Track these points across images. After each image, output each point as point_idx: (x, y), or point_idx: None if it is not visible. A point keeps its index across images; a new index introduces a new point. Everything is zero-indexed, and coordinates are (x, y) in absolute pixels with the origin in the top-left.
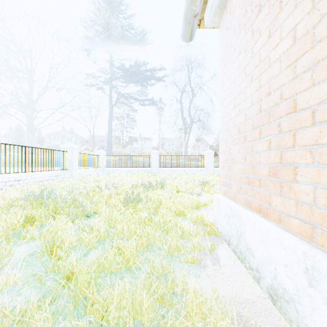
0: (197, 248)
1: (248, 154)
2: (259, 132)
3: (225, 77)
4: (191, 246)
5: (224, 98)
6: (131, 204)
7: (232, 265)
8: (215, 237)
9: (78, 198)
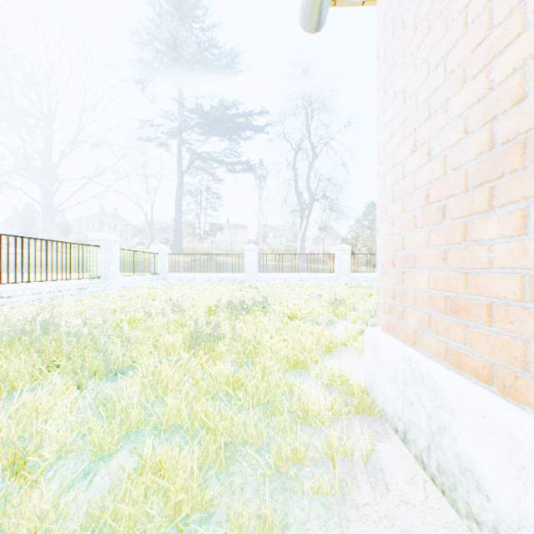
0: (339, 452)
1: (450, 246)
2: (487, 195)
3: (390, 93)
4: (325, 449)
5: (388, 136)
6: (204, 344)
7: (424, 504)
8: (372, 421)
9: (99, 335)
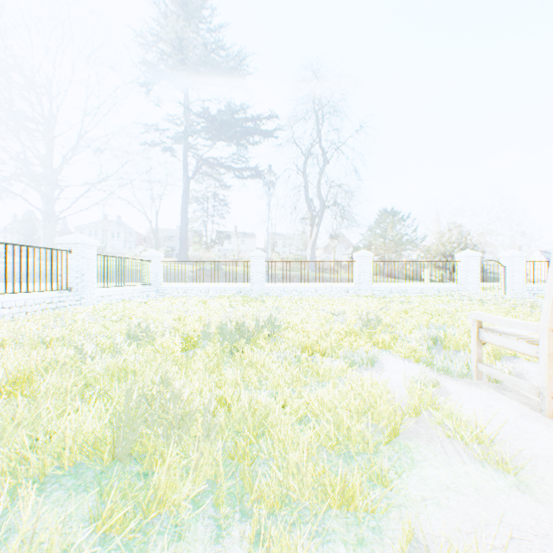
0: None
1: None
2: None
3: None
4: None
5: None
6: (151, 430)
7: None
8: None
9: None
